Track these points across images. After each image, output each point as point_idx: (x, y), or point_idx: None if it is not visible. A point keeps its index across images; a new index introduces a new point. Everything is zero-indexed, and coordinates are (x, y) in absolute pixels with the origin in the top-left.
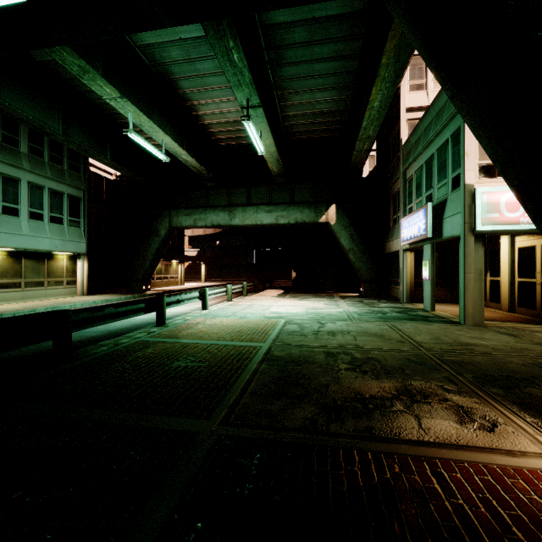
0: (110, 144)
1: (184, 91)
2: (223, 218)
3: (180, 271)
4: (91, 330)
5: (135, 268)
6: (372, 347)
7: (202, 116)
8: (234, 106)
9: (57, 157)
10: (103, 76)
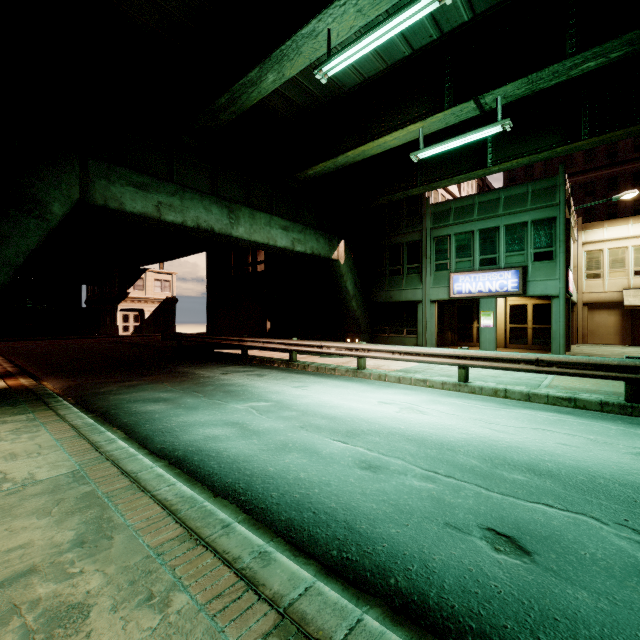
0: None
1: None
2: (220, 220)
3: None
4: None
5: None
6: None
7: None
8: None
9: None
10: None
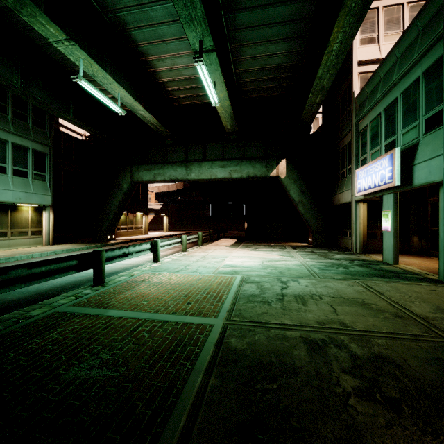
0: (73, 102)
1: (139, 44)
2: (181, 173)
3: (144, 222)
4: (19, 290)
5: (100, 220)
6: (366, 328)
7: (159, 73)
8: (188, 61)
9: (21, 114)
10: (47, 15)
